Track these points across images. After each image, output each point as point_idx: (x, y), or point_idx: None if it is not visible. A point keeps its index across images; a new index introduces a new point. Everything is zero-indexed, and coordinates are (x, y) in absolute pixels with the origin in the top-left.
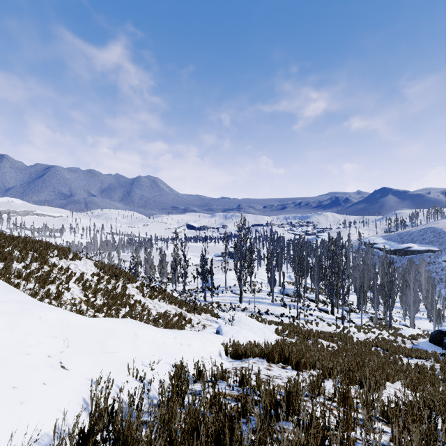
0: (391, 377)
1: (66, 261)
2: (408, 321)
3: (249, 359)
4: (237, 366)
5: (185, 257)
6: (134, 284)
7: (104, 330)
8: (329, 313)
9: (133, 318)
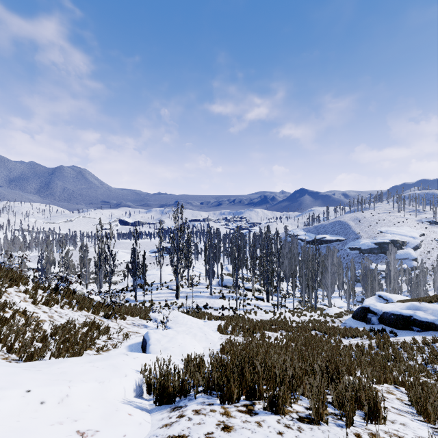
0: (354, 370)
1: None
2: (326, 301)
3: (187, 400)
4: (164, 434)
5: (110, 251)
6: (21, 287)
7: None
8: (265, 301)
9: (1, 341)
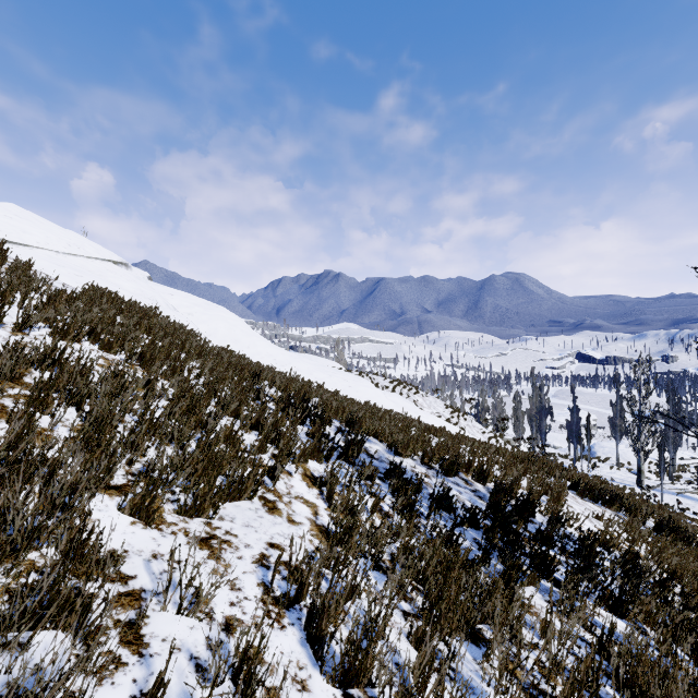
0: None
1: (423, 397)
2: None
3: None
4: None
5: (543, 407)
6: (475, 424)
7: (456, 430)
8: None
9: None
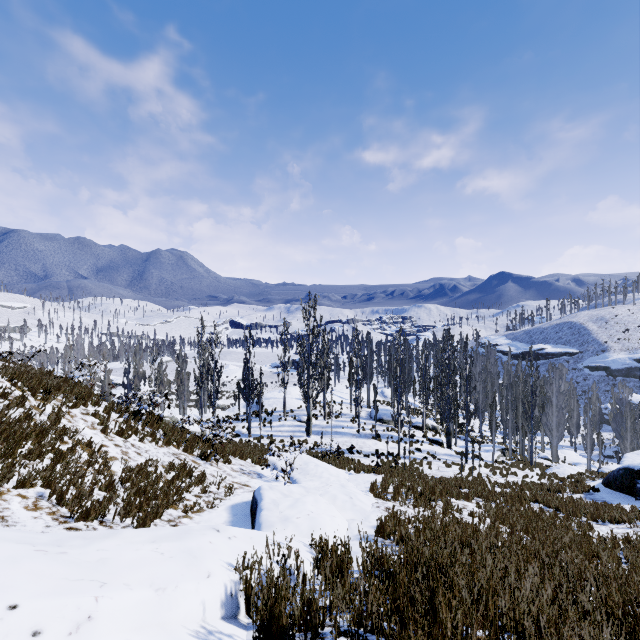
0: None
1: None
2: (548, 452)
3: None
4: None
5: (215, 363)
6: (90, 408)
7: None
8: (444, 447)
9: (51, 486)
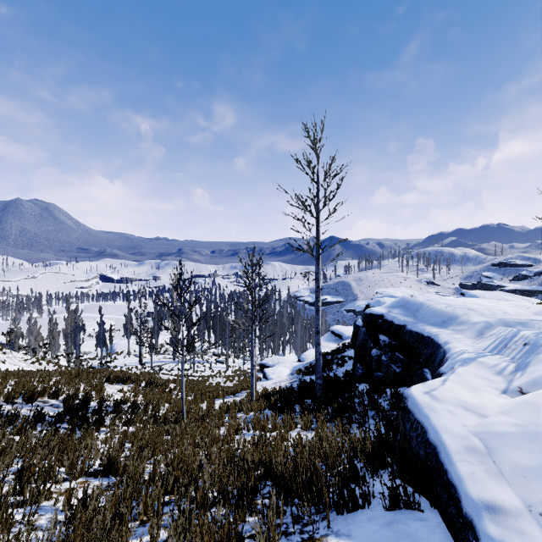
0: None
1: None
2: None
3: None
4: None
5: (78, 326)
6: (16, 355)
7: (6, 367)
8: (224, 364)
9: None
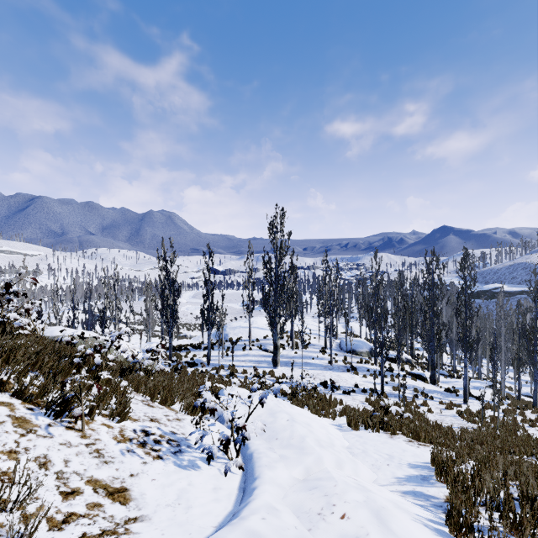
0: None
1: None
2: (525, 388)
3: None
4: None
5: (170, 283)
6: None
7: None
8: (428, 382)
9: None
